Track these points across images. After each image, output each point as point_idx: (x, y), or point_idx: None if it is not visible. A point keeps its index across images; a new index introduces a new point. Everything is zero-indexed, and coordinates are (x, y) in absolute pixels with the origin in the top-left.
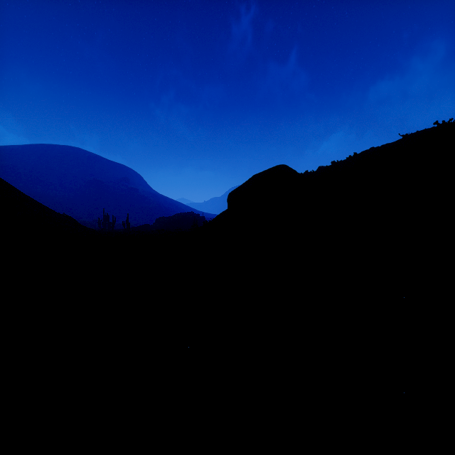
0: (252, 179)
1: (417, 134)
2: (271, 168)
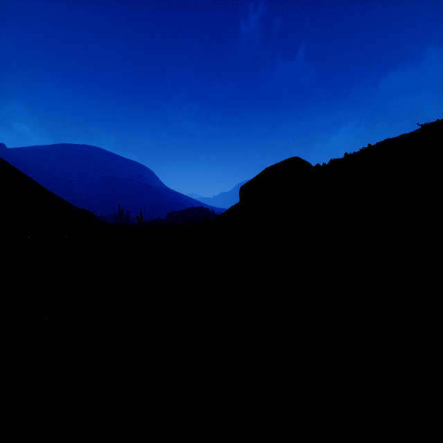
0: (264, 172)
1: (438, 123)
2: (283, 161)
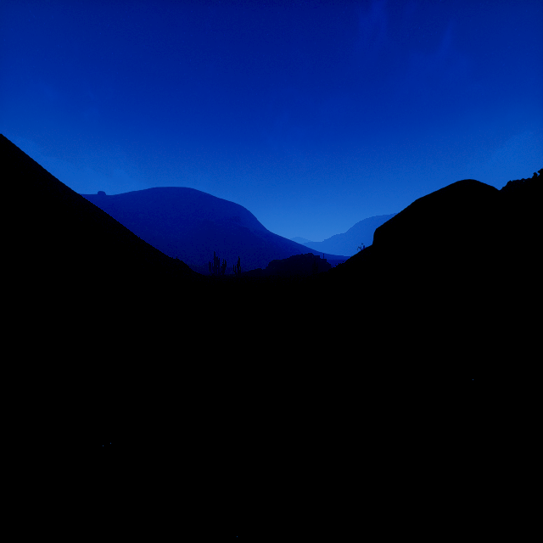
0: (415, 206)
1: None
2: (447, 187)
